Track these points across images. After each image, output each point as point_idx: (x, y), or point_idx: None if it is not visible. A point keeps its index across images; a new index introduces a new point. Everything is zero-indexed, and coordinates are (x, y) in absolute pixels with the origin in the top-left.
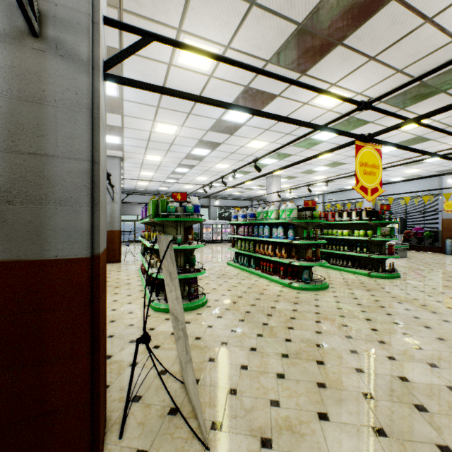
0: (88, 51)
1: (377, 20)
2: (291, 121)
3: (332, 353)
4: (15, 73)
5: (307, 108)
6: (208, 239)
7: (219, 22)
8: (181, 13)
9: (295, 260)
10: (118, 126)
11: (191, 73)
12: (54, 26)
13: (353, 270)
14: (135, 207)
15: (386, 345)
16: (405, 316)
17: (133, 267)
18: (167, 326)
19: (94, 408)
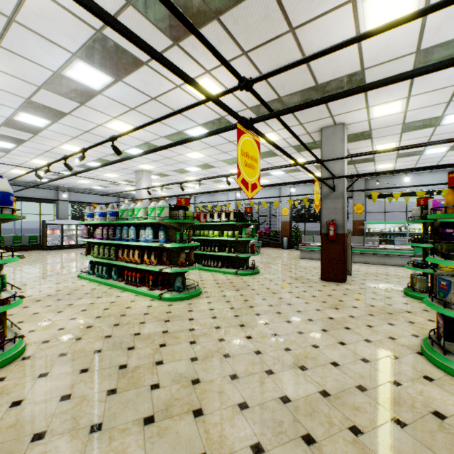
0: None
1: (253, 5)
2: (156, 55)
3: (212, 388)
4: None
5: (180, 93)
6: (56, 243)
7: None
8: None
9: (167, 266)
10: None
11: None
12: None
13: (223, 270)
14: None
15: (262, 354)
16: (270, 314)
17: None
18: None
19: None
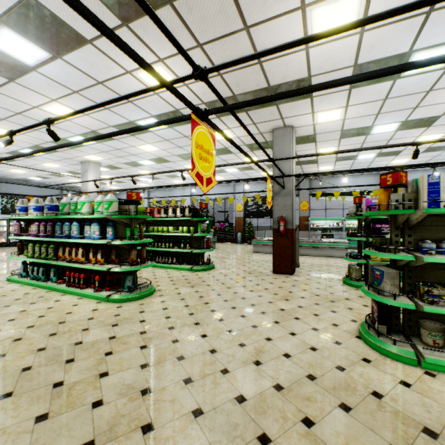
0: None
1: None
2: (93, 19)
3: (164, 397)
4: None
5: (131, 80)
6: None
7: None
8: None
9: (116, 265)
10: None
11: None
12: None
13: (178, 267)
14: None
15: (218, 353)
16: (226, 309)
17: None
18: None
19: None
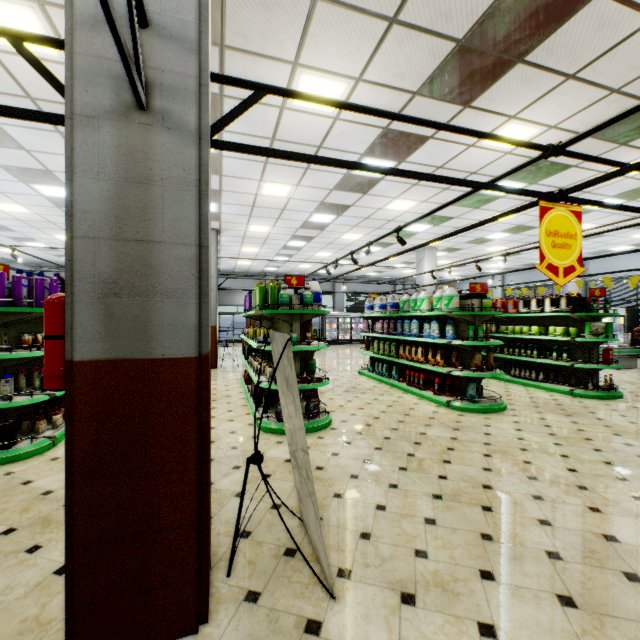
0: (196, 120)
1: (575, 25)
2: (444, 181)
3: (506, 498)
4: (122, 153)
5: (474, 152)
6: (332, 338)
7: (347, 49)
8: (298, 43)
9: (456, 368)
10: (214, 190)
11: (310, 116)
12: (160, 96)
13: (546, 386)
14: (233, 294)
15: (589, 491)
16: (623, 454)
17: (232, 375)
18: (280, 451)
19: (202, 532)
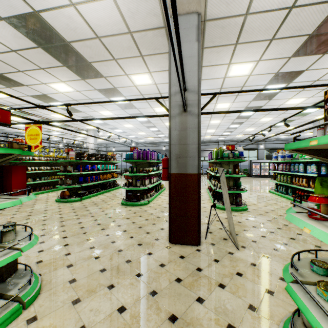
0: (197, 111)
1: None
2: (289, 109)
3: None
4: (180, 123)
5: None
6: (256, 174)
7: (251, 53)
8: (230, 58)
9: None
10: None
11: (237, 77)
12: (189, 107)
13: None
14: (202, 151)
15: None
16: None
17: (203, 188)
18: (223, 215)
19: (199, 220)
